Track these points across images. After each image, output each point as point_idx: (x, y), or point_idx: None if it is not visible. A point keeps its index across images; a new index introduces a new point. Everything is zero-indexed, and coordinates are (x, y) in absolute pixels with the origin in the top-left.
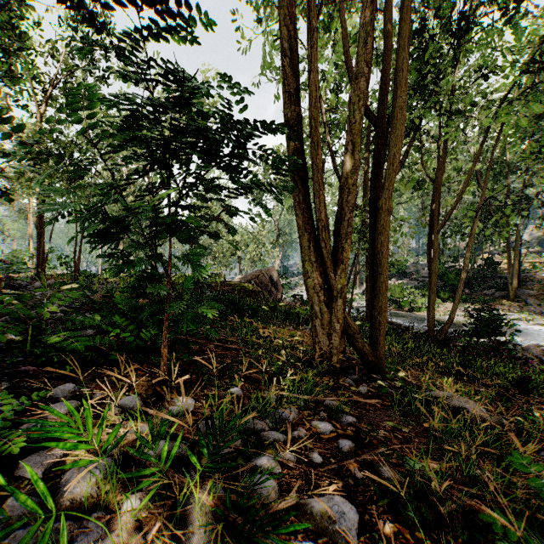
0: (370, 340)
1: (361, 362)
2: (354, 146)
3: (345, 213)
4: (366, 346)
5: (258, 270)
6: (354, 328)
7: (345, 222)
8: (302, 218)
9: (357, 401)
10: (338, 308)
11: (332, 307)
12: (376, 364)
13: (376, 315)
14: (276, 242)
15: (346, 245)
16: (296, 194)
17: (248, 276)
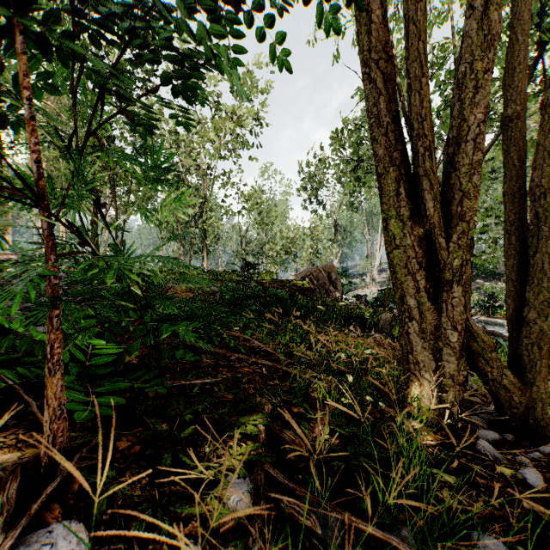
0: (510, 363)
1: (494, 402)
2: (485, 0)
3: (467, 128)
4: (509, 375)
5: (314, 266)
6: (483, 340)
7: (467, 143)
8: (383, 143)
9: (544, 525)
10: (454, 303)
11: (442, 300)
12: (529, 409)
13: (533, 318)
14: (335, 239)
15: (469, 185)
16: (372, 103)
17: (302, 273)
